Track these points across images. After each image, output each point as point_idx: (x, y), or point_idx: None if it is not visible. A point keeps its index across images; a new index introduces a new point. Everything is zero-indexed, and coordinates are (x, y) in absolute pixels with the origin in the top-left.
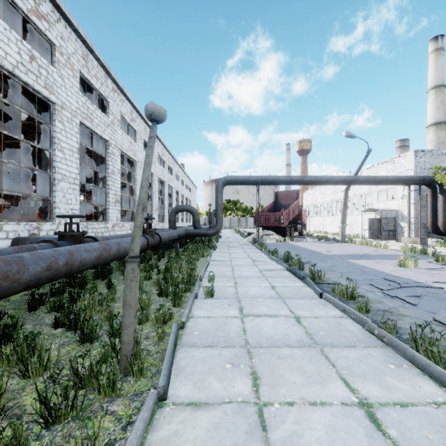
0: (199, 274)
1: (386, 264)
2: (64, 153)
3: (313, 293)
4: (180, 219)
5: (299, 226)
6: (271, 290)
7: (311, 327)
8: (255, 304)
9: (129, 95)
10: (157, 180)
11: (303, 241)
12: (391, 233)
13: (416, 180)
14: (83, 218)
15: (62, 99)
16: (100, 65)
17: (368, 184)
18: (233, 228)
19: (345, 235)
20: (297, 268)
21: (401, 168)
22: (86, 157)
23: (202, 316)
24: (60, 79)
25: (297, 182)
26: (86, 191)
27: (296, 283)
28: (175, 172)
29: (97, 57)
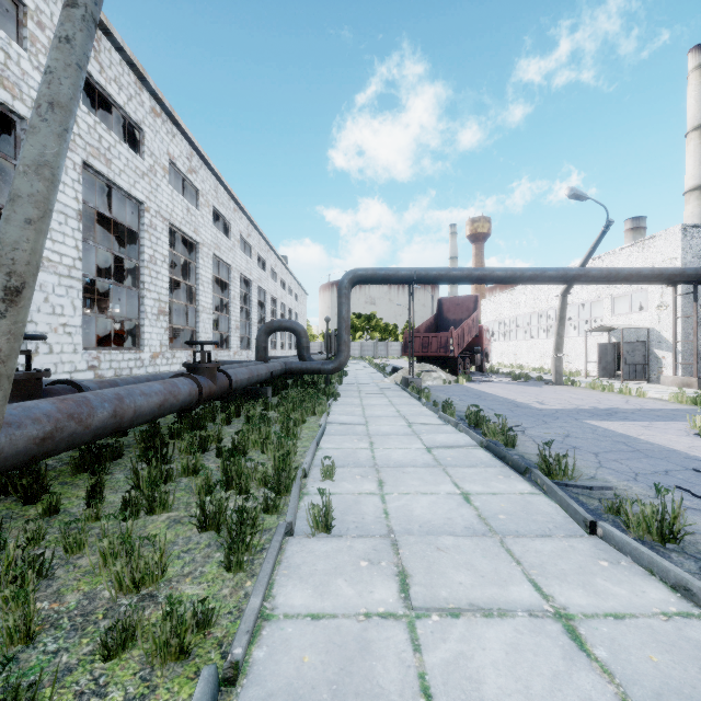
0: (303, 457)
1: (668, 431)
2: None
3: (565, 514)
4: (278, 345)
5: (478, 357)
6: (464, 507)
7: (629, 673)
8: (437, 561)
9: (184, 125)
10: (238, 277)
11: (488, 382)
12: (638, 369)
13: (690, 276)
14: (107, 342)
15: None
16: (125, 62)
17: (603, 283)
18: (365, 360)
19: (561, 371)
20: (501, 442)
21: (656, 256)
22: (122, 241)
23: (299, 610)
24: (37, 73)
25: (482, 279)
26: (123, 299)
27: (513, 485)
28: (270, 266)
29: (120, 45)
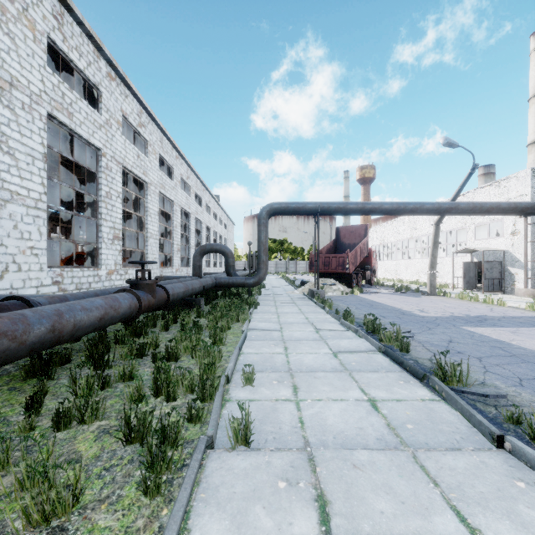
0: (227, 361)
1: (534, 337)
2: (15, 158)
3: (468, 423)
4: (212, 263)
5: (368, 273)
6: (373, 415)
7: None
8: (355, 482)
9: (135, 88)
10: (179, 210)
11: (376, 293)
12: (496, 282)
13: None
14: (74, 262)
15: (11, 71)
16: (85, 34)
17: (469, 214)
18: (279, 275)
19: (435, 285)
20: (396, 347)
21: (510, 193)
22: None
23: None
24: (7, 38)
25: (373, 211)
26: None
27: (414, 390)
28: (205, 202)
29: (80, 20)
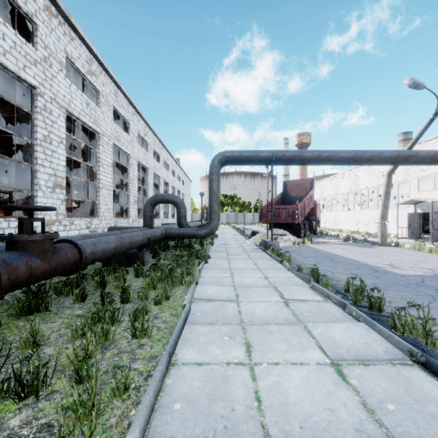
0: (139, 397)
1: None
2: None
3: None
4: (170, 215)
5: (314, 223)
6: None
7: None
8: None
9: (82, 32)
10: (136, 164)
11: (326, 243)
12: None
13: None
14: None
15: None
16: None
17: (426, 163)
18: (230, 225)
19: (386, 235)
20: (430, 346)
21: None
22: None
23: None
24: None
25: (328, 159)
26: None
27: None
28: (163, 159)
29: None
